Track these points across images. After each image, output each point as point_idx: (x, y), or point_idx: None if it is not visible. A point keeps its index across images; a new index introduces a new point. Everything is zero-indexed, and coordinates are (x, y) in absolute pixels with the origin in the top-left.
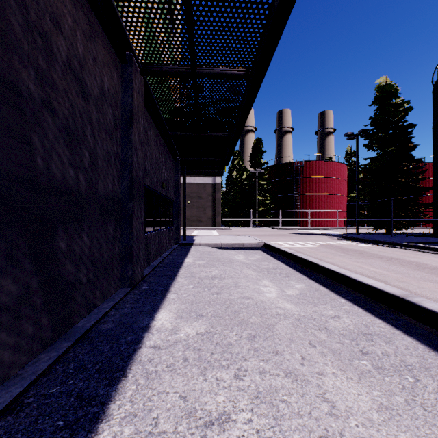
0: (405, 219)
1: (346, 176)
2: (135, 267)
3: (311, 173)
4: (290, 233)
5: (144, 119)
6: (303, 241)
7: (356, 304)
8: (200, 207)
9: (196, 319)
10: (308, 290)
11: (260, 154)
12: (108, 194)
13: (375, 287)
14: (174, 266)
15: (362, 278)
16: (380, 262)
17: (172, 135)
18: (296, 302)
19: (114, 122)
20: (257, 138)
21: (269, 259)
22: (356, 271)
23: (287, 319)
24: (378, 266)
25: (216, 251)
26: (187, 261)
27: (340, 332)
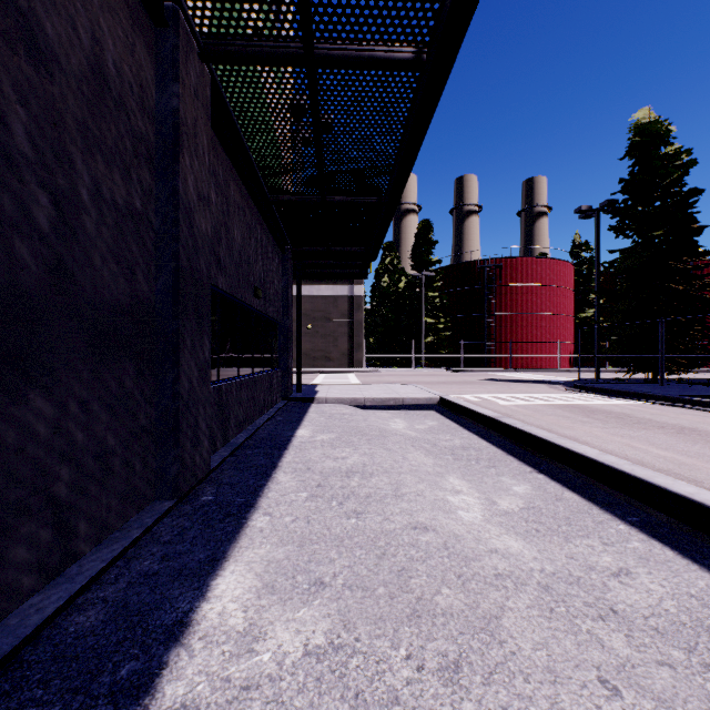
0: (688, 355)
1: (573, 283)
2: (186, 456)
3: (515, 278)
4: (481, 378)
5: (210, 154)
6: (507, 395)
7: (655, 537)
8: (329, 334)
9: (308, 596)
10: (541, 499)
11: (428, 246)
12: (116, 298)
13: (703, 503)
14: (275, 445)
15: (661, 478)
16: (666, 436)
17: (274, 201)
18: (526, 532)
19: (135, 146)
20: (424, 220)
21: (453, 427)
22: (629, 456)
23: (523, 591)
24: (666, 445)
25: (355, 413)
26: (301, 435)
27: (649, 622)
